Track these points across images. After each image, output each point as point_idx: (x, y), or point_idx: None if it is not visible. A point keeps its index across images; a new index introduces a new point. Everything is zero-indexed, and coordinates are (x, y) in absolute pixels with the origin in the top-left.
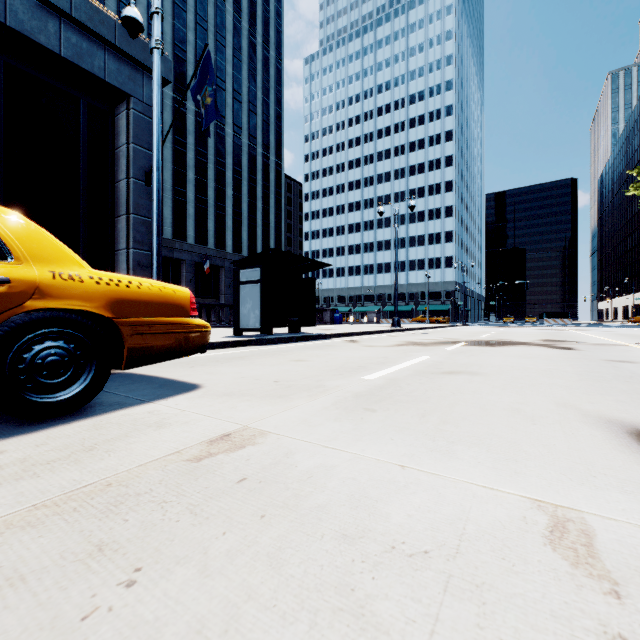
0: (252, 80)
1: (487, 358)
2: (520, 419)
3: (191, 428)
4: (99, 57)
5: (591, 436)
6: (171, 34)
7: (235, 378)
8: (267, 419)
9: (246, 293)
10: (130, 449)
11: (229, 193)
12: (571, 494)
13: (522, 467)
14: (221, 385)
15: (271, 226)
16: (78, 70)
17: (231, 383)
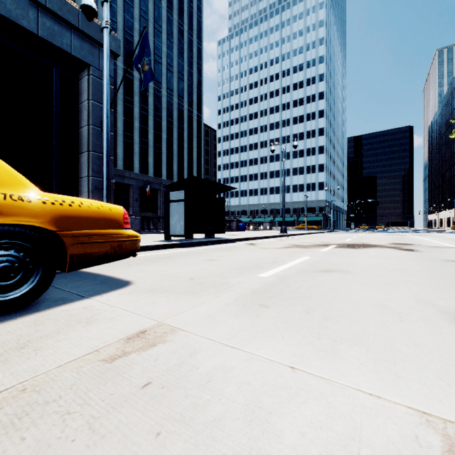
0: (180, 56)
1: (353, 258)
2: (389, 316)
3: (114, 324)
4: (67, 37)
5: (454, 334)
6: (122, 23)
7: (160, 275)
8: (179, 315)
9: (174, 209)
10: (56, 347)
11: (164, 137)
12: (454, 405)
13: (401, 370)
14: (148, 282)
15: (194, 160)
16: (51, 46)
17: (156, 280)
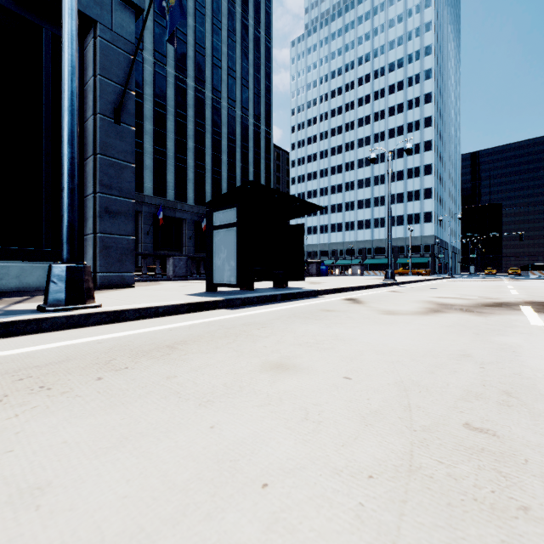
0: (244, 58)
1: None
2: None
3: None
4: None
5: None
6: None
7: None
8: None
9: (220, 240)
10: None
11: (224, 159)
12: None
13: None
14: None
15: None
16: None
17: None
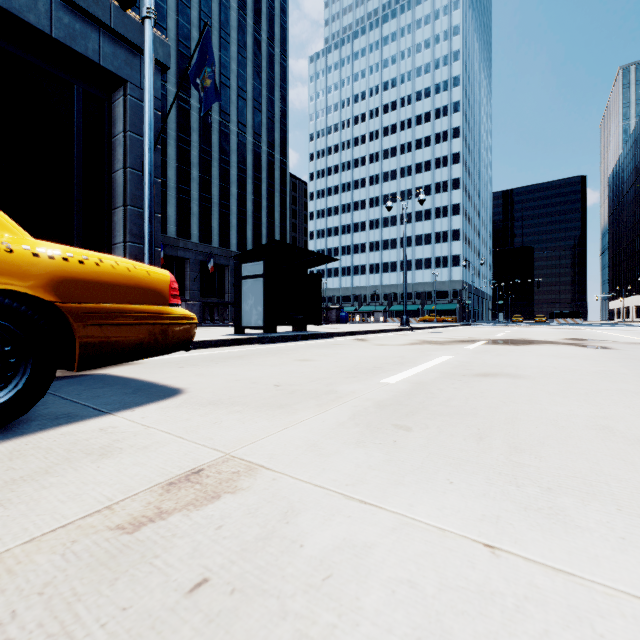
0: (257, 77)
1: (519, 358)
2: (624, 444)
3: (148, 458)
4: (93, 39)
5: None
6: (175, 31)
7: (228, 381)
8: (260, 442)
9: (248, 288)
10: (35, 500)
11: (233, 191)
12: None
13: None
14: (209, 390)
15: (276, 225)
16: (71, 53)
17: (221, 387)
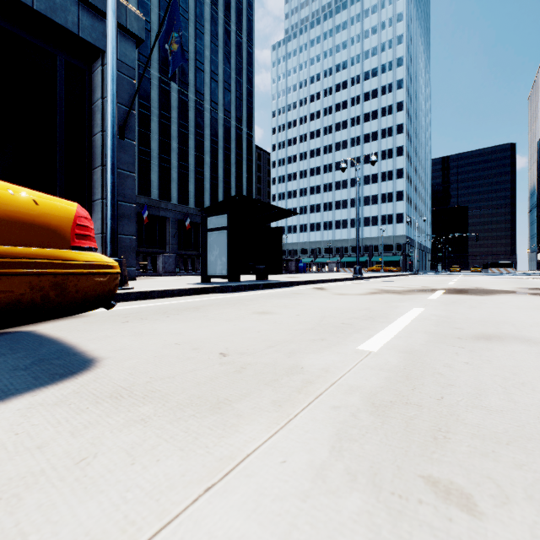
0: (227, 62)
1: (500, 311)
2: None
3: None
4: (73, 12)
5: None
6: (157, 24)
7: (164, 345)
8: None
9: (213, 240)
10: None
11: (207, 160)
12: None
13: None
14: (129, 363)
15: (243, 188)
16: (52, 24)
17: (149, 358)
